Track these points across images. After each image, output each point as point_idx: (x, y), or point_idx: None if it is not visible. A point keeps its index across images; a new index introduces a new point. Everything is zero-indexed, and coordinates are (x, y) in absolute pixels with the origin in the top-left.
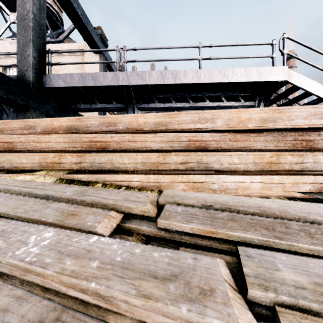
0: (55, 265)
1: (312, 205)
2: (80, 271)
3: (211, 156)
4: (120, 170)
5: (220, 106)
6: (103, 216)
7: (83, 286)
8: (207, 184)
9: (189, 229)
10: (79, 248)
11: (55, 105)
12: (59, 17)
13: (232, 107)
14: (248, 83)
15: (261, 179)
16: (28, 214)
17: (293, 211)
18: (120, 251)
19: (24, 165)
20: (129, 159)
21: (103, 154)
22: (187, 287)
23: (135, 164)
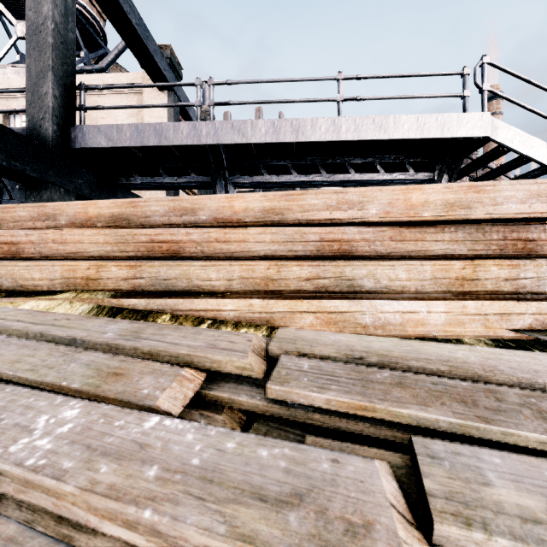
0: (80, 474)
1: (540, 356)
2: (125, 487)
3: (360, 267)
4: (203, 291)
5: (373, 180)
6: (170, 378)
7: (129, 517)
8: (352, 316)
9: (323, 402)
10: (125, 440)
11: (91, 178)
12: (100, 29)
13: (394, 182)
14: (421, 141)
15: (446, 308)
16: (36, 373)
17: (507, 369)
18: (199, 445)
19: (37, 283)
20: (218, 272)
21: (173, 263)
22: (322, 519)
23: (228, 280)
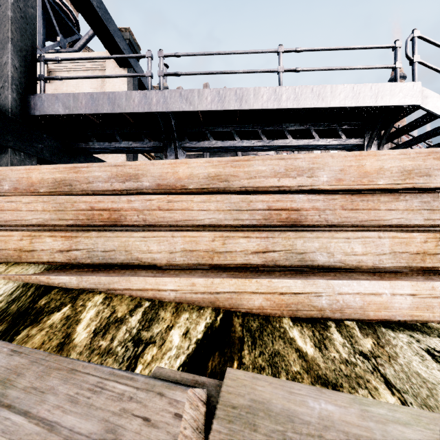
0: None
1: None
2: None
3: (312, 240)
4: (143, 264)
5: (309, 145)
6: None
7: None
8: (306, 297)
9: None
10: None
11: (52, 143)
12: (74, 19)
13: (327, 146)
14: (354, 109)
15: (413, 289)
16: None
17: None
18: None
19: None
20: (159, 243)
21: (112, 234)
22: None
23: (170, 253)
